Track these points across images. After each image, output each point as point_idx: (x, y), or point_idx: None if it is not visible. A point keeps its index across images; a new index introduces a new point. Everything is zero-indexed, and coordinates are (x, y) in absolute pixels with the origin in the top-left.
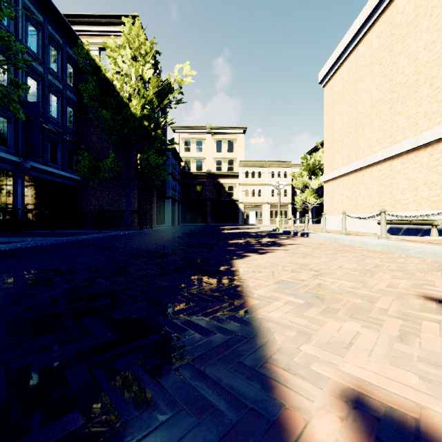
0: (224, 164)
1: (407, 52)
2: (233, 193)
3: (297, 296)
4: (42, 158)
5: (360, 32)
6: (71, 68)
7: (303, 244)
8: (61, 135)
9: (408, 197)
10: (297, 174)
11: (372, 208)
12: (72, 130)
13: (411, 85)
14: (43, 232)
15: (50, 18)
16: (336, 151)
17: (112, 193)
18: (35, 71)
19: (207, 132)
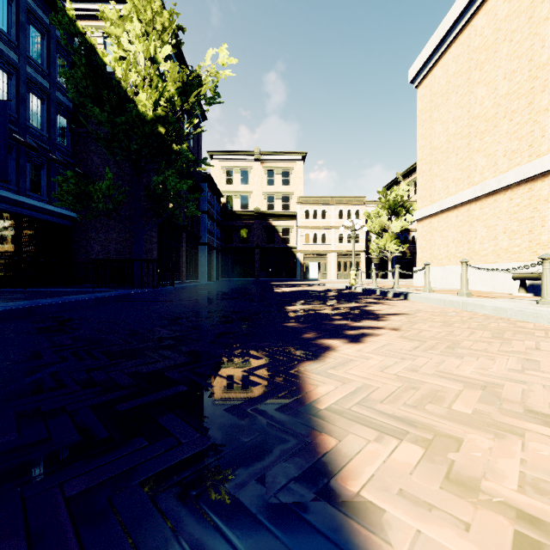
0: (277, 201)
1: None
2: (289, 239)
3: None
4: (16, 185)
5: None
6: (64, 61)
7: (414, 315)
8: (48, 153)
9: None
10: (373, 213)
11: (497, 255)
12: (64, 147)
13: None
14: (7, 291)
15: None
16: (437, 176)
17: (121, 236)
18: (5, 58)
19: (255, 158)
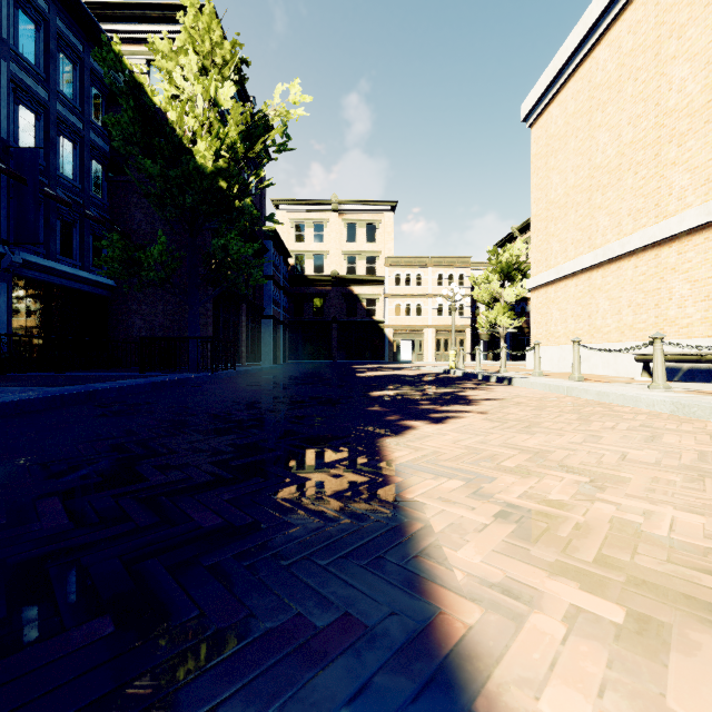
0: (359, 262)
1: (690, 52)
2: (375, 310)
3: (584, 579)
4: (45, 247)
5: (598, 26)
6: (99, 95)
7: (510, 400)
8: (81, 208)
9: (691, 314)
10: (481, 278)
11: (621, 333)
12: (100, 200)
13: (697, 111)
14: (41, 375)
15: (60, 5)
16: (554, 236)
17: (169, 309)
18: (32, 96)
19: (332, 209)
